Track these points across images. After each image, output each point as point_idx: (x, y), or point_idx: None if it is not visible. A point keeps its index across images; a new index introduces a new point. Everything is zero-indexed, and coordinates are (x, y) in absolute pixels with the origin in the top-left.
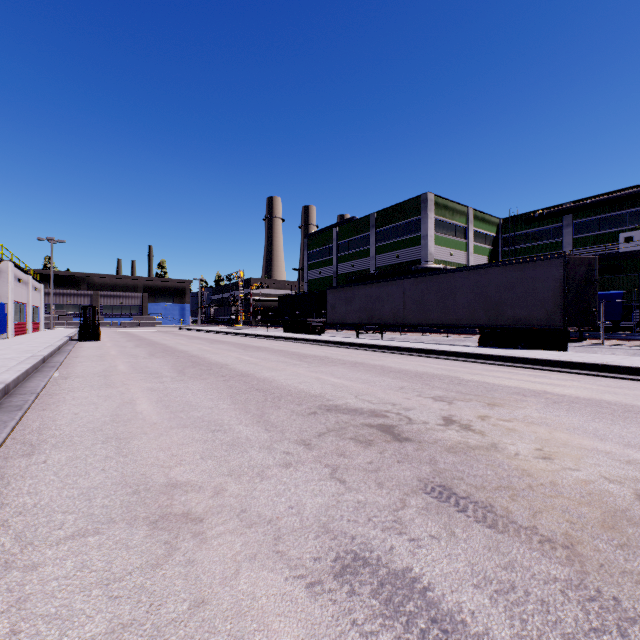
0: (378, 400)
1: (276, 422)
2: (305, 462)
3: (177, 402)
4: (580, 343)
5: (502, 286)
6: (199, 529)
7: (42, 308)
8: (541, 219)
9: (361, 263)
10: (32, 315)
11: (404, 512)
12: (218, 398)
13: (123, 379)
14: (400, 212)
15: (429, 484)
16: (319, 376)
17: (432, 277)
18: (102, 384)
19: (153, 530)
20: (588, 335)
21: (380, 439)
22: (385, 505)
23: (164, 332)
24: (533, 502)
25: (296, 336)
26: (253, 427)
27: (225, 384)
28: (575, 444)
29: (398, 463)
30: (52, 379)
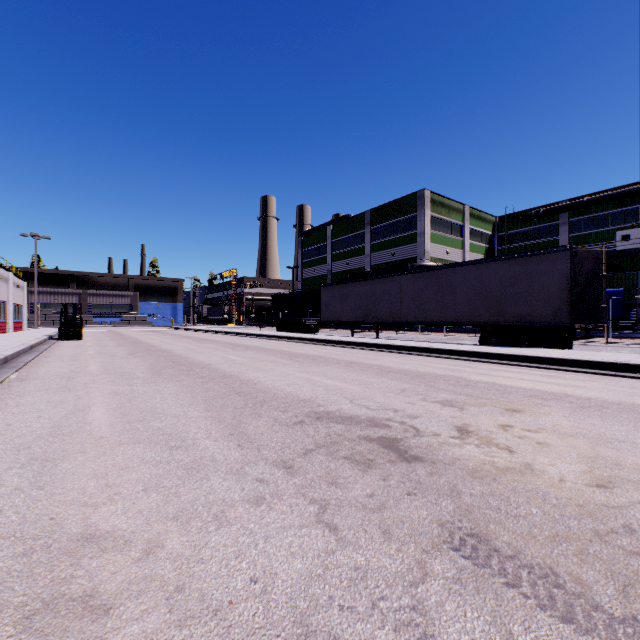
0: (377, 405)
1: (253, 435)
2: (283, 495)
3: (139, 409)
4: (583, 341)
5: (504, 281)
6: (97, 632)
7: (25, 306)
8: (537, 217)
9: (356, 261)
10: (14, 313)
11: (426, 588)
12: (190, 404)
13: (87, 381)
14: (396, 209)
15: (456, 532)
16: (310, 377)
17: (430, 273)
18: (60, 387)
19: (19, 635)
20: (590, 333)
21: (382, 458)
22: (396, 574)
23: (153, 331)
24: (613, 565)
25: (289, 335)
26: (223, 442)
27: (202, 387)
28: (630, 464)
29: (409, 496)
30: (6, 381)
